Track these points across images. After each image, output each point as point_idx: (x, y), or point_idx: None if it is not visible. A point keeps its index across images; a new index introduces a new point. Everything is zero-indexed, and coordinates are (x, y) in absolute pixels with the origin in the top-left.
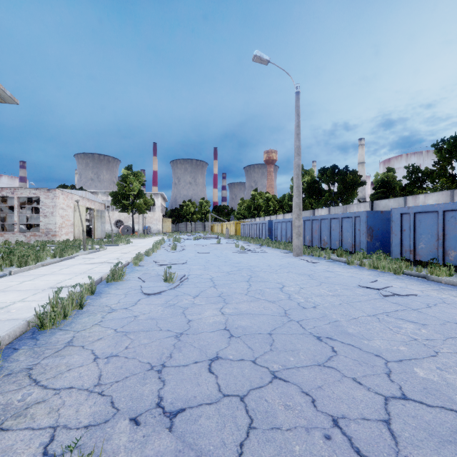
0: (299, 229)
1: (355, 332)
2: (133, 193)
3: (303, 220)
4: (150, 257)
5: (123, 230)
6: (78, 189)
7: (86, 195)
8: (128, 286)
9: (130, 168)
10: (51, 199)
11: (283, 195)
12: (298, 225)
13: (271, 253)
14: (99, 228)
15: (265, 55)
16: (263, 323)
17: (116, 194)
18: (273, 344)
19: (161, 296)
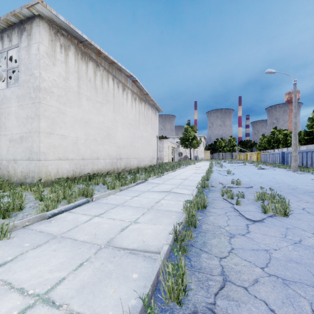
0: (295, 157)
1: (289, 183)
2: (190, 138)
3: (306, 151)
4: (212, 169)
5: (184, 158)
6: (164, 137)
7: (172, 141)
8: (216, 174)
9: (189, 124)
10: (162, 144)
11: (299, 131)
12: (295, 155)
13: (278, 170)
14: (176, 156)
15: (272, 70)
16: (262, 181)
17: (183, 139)
18: (263, 182)
19: (229, 176)
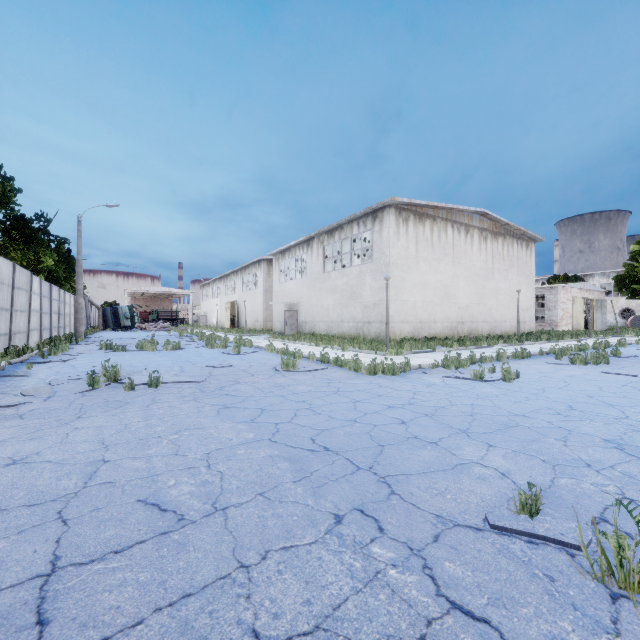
0: None
1: None
2: None
3: None
4: None
5: (632, 322)
6: (570, 277)
7: (583, 286)
8: (628, 348)
9: None
10: (553, 295)
11: None
12: None
13: None
14: (598, 319)
15: None
16: None
17: (622, 278)
18: None
19: None
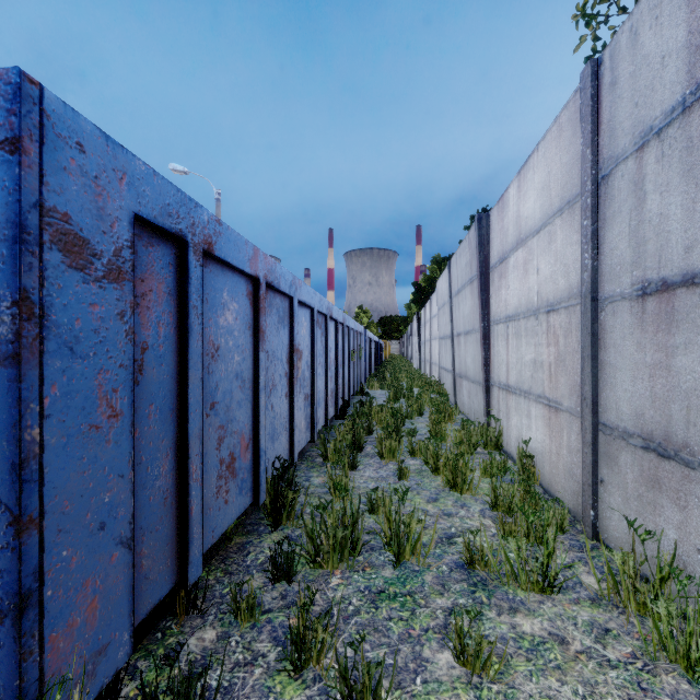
0: None
1: None
2: None
3: None
4: None
5: None
6: None
7: None
8: None
9: None
10: None
11: None
12: None
13: None
14: None
15: (179, 166)
16: None
17: None
18: None
19: None
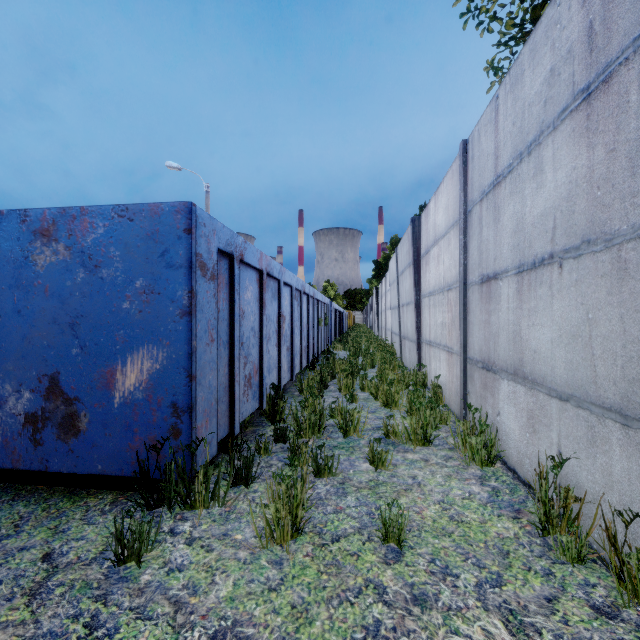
0: None
1: None
2: None
3: None
4: None
5: None
6: None
7: None
8: None
9: None
10: None
11: None
12: None
13: None
14: None
15: (174, 164)
16: None
17: None
18: None
19: None
